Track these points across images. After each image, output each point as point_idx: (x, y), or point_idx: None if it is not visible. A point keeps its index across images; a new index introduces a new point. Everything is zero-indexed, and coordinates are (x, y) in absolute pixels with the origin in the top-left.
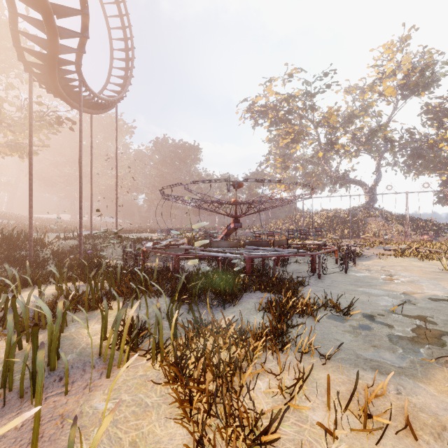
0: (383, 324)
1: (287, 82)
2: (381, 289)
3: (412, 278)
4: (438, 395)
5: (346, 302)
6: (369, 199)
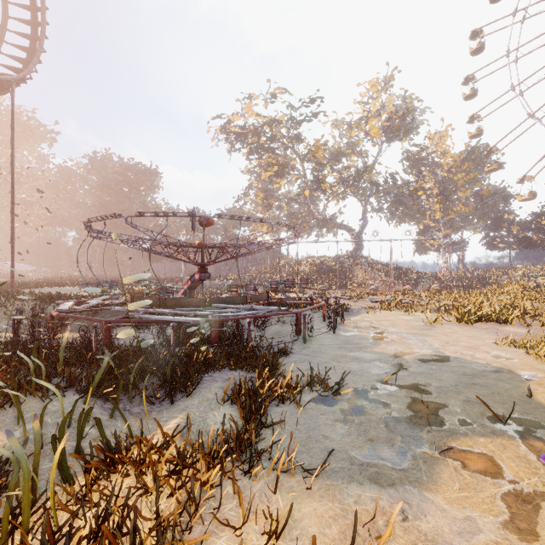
0: (378, 402)
1: (270, 102)
2: (372, 352)
3: (401, 335)
4: (449, 509)
5: (335, 374)
6: (356, 245)
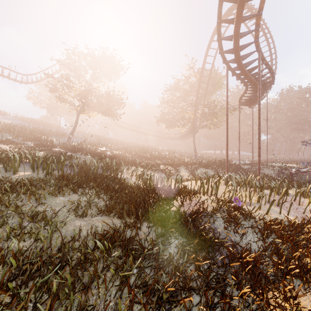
0: None
1: None
2: None
3: None
4: None
5: None
6: None
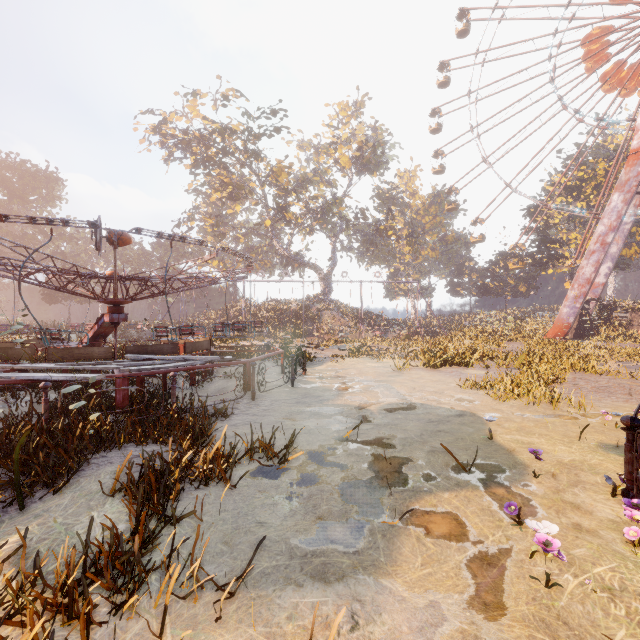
0: (335, 465)
1: (221, 105)
2: (334, 404)
3: (367, 384)
4: (409, 597)
5: (286, 435)
6: (324, 288)
